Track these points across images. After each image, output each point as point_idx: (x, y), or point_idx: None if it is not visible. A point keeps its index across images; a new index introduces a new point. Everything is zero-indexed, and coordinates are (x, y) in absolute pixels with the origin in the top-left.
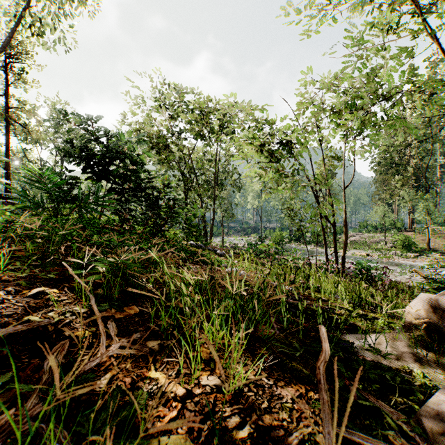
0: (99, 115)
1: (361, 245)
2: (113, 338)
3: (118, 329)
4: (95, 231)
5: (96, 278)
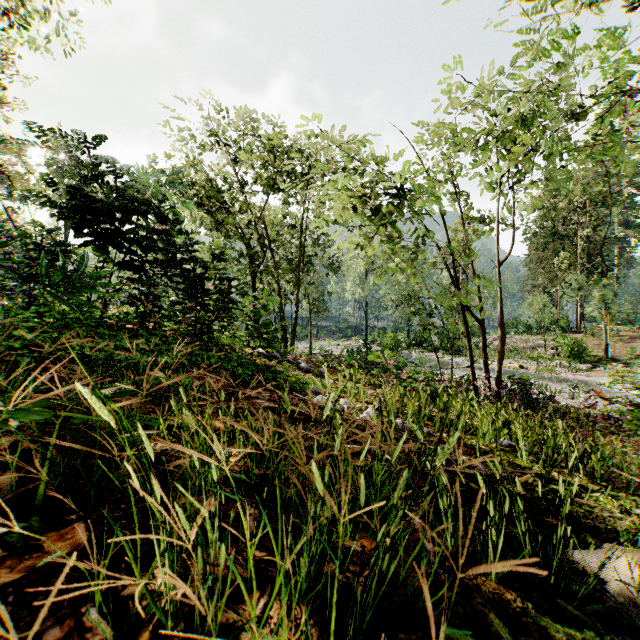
0: (99, 135)
1: (510, 353)
2: None
3: None
4: (82, 333)
5: None
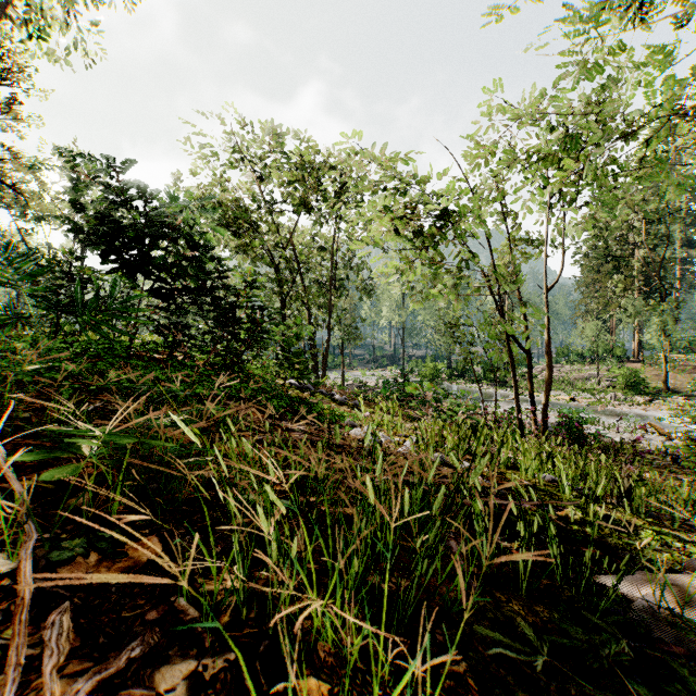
0: (128, 160)
1: (560, 384)
2: (44, 687)
3: (89, 622)
4: (116, 364)
5: (65, 473)
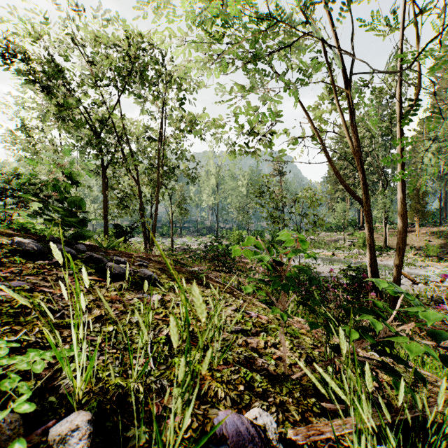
0: None
1: (321, 244)
2: None
3: None
4: None
5: None
